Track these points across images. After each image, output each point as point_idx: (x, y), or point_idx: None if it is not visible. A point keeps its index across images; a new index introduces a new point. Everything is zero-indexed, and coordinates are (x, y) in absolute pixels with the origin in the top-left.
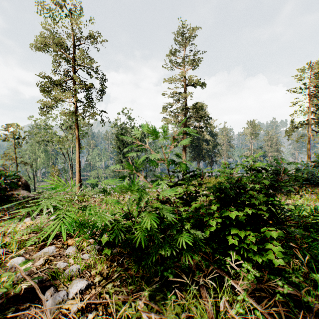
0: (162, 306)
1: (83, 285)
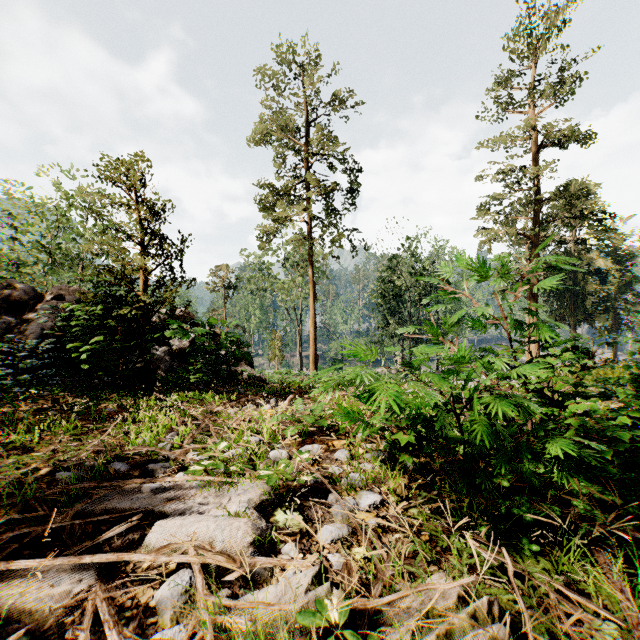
0: (514, 553)
1: (377, 498)
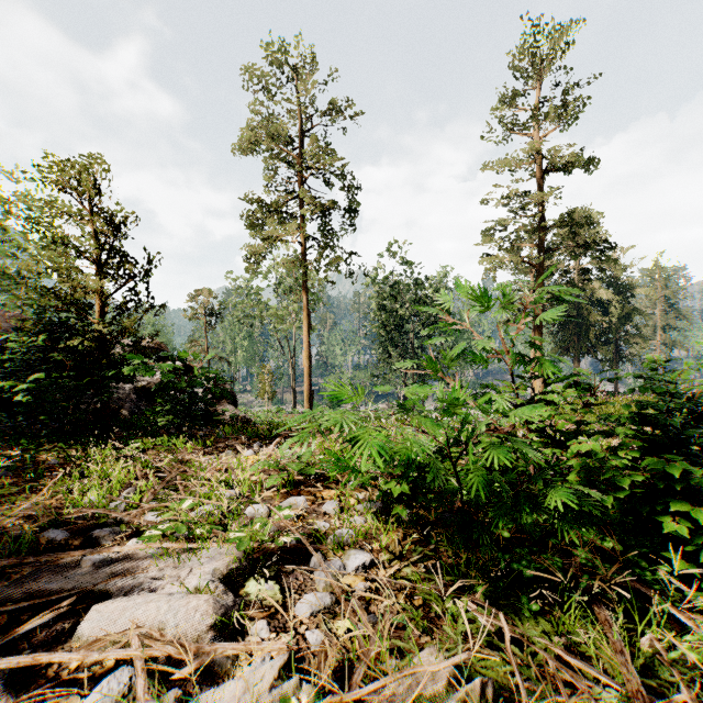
0: (513, 615)
1: (366, 558)
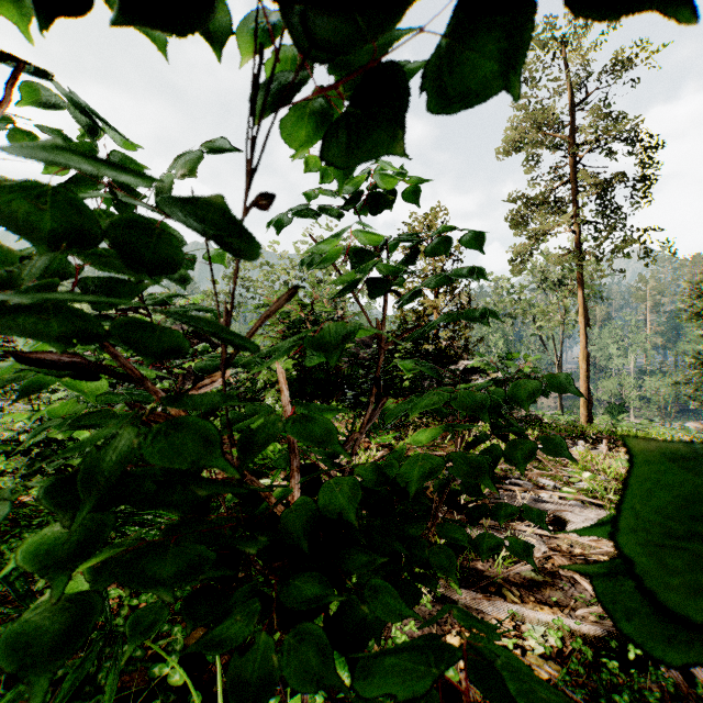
0: None
1: None
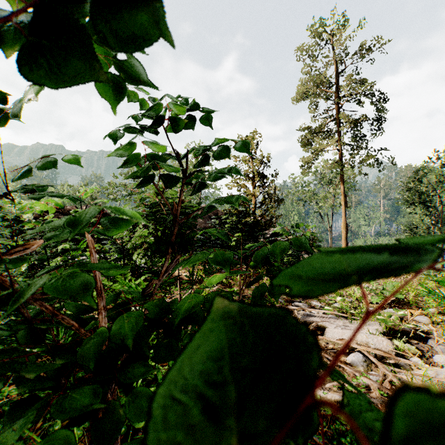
0: None
1: None
